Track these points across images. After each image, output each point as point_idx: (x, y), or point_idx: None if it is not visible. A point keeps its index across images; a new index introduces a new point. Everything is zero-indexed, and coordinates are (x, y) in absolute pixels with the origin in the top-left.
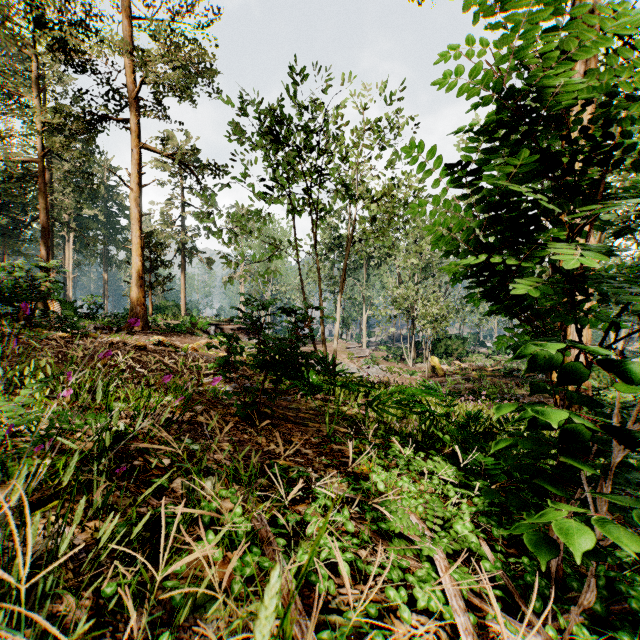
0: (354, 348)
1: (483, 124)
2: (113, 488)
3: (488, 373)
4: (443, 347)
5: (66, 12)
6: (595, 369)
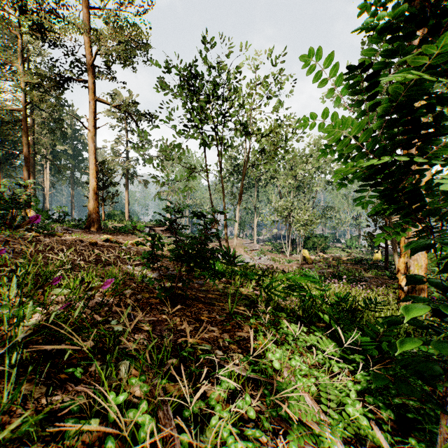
0: (248, 244)
1: (382, 29)
2: (25, 381)
3: (343, 261)
4: (311, 243)
5: (42, 3)
6: None
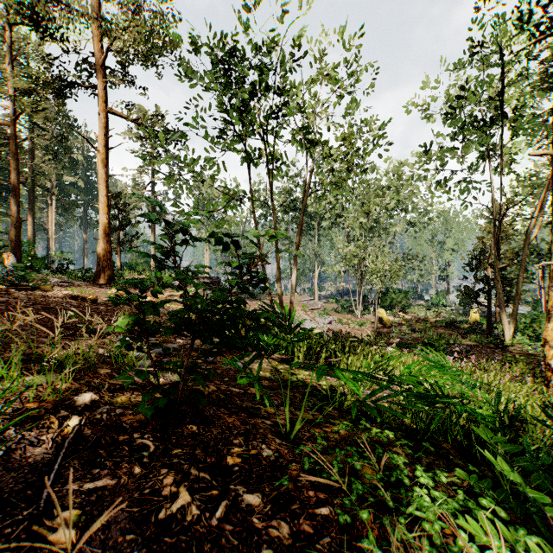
0: (307, 301)
1: None
2: None
3: (431, 324)
4: (388, 300)
5: None
6: (536, 321)
